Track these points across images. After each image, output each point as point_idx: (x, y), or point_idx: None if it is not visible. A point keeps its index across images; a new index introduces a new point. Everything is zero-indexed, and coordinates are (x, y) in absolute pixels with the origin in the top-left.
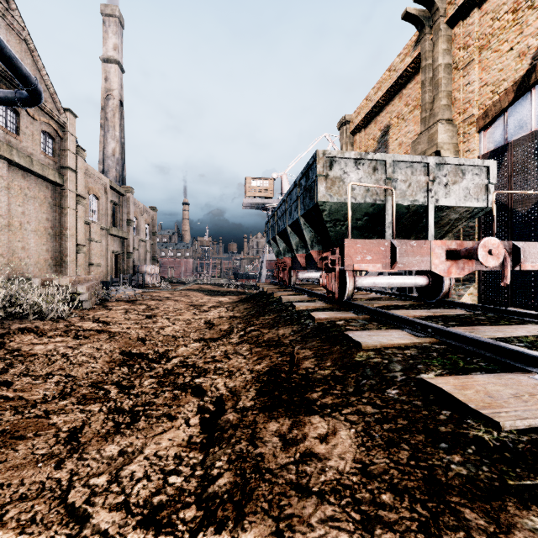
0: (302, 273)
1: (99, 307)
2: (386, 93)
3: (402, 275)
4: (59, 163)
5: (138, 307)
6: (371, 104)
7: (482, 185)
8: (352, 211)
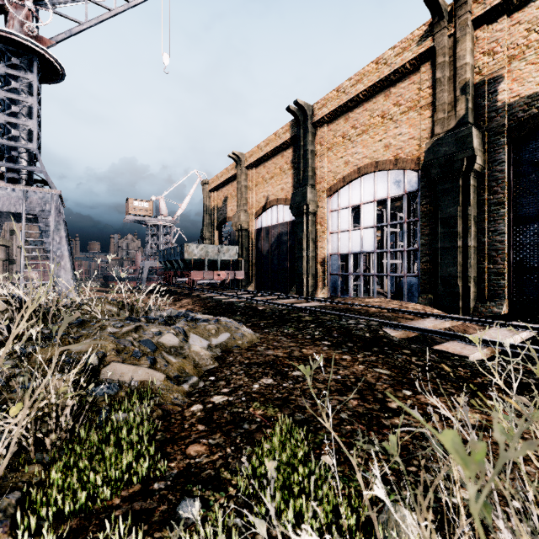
0: (179, 278)
1: None
2: (225, 180)
3: None
4: None
5: None
6: (219, 181)
7: (234, 253)
8: (196, 261)
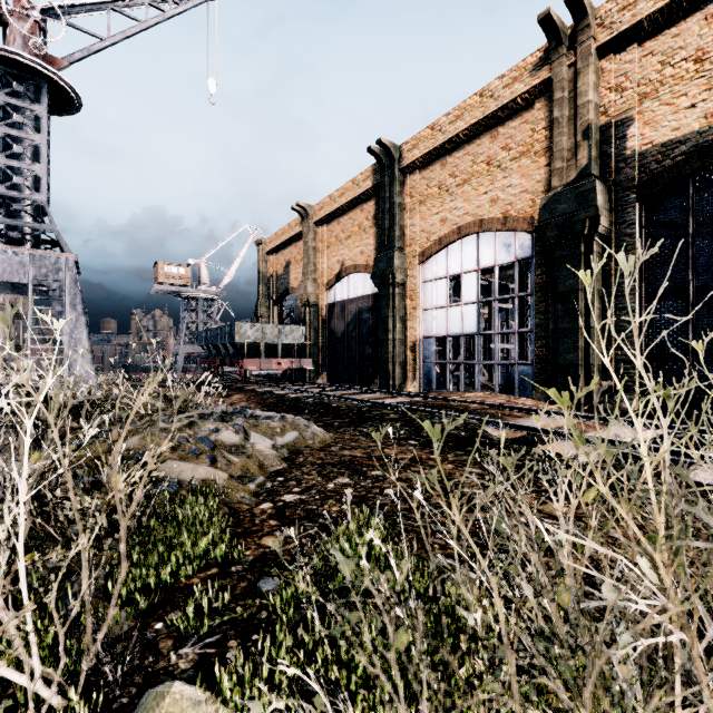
0: (226, 368)
1: None
2: (287, 240)
3: None
4: None
5: None
6: (279, 241)
7: (300, 335)
8: (250, 345)
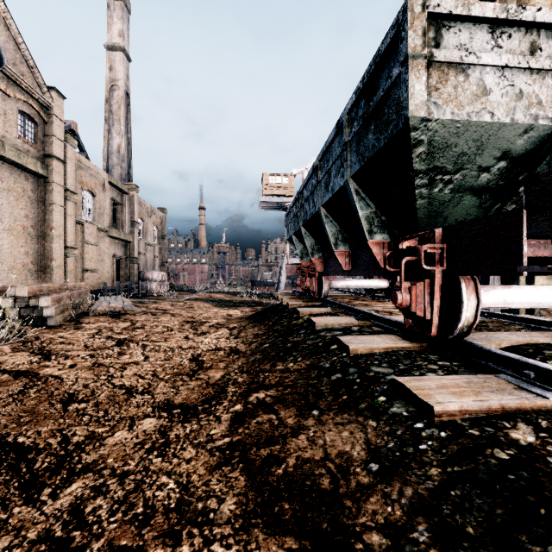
0: (336, 281)
1: (69, 324)
2: None
3: None
4: (42, 151)
5: (118, 324)
6: None
7: None
8: (477, 146)
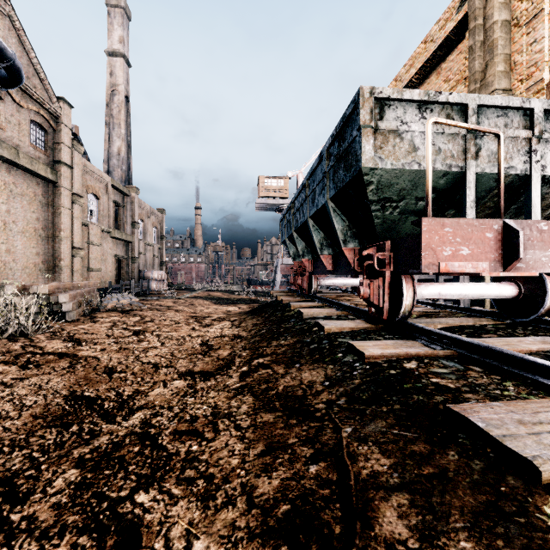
0: (324, 279)
1: (85, 318)
2: (420, 70)
3: (433, 281)
4: (52, 157)
5: (130, 319)
6: (401, 85)
7: None
8: (412, 184)
